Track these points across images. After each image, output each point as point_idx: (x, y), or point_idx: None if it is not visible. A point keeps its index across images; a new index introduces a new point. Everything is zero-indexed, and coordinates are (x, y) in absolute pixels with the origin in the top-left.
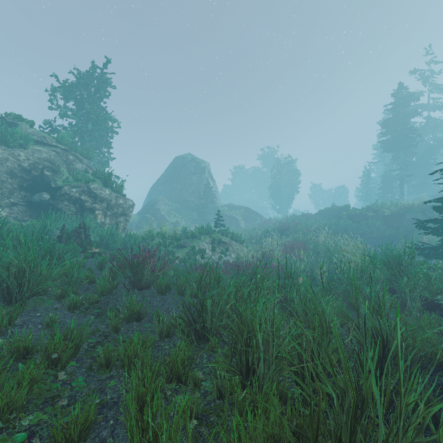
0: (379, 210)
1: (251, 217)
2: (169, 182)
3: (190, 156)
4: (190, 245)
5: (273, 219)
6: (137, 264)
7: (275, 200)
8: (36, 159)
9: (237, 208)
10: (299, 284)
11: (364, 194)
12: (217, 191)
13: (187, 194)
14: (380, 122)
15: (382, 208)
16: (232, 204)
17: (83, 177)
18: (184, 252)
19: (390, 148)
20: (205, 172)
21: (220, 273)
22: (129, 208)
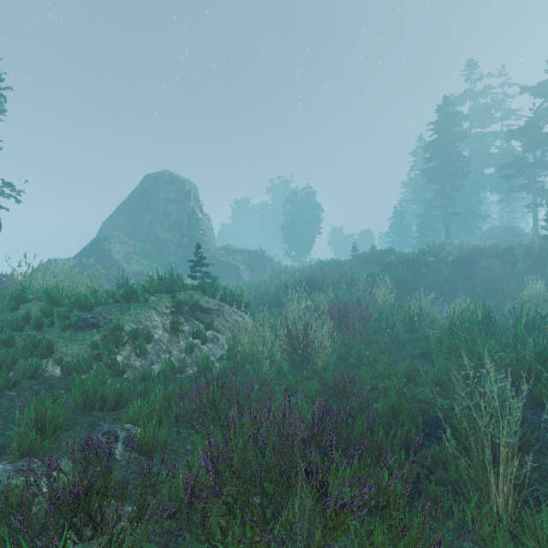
0: (440, 254)
1: (259, 265)
2: (134, 211)
3: (168, 174)
4: (114, 319)
5: (290, 268)
6: None
7: (290, 244)
8: None
9: (239, 252)
10: None
11: (395, 239)
12: (209, 227)
13: (162, 229)
14: (414, 152)
15: (442, 251)
16: (232, 247)
17: None
18: (89, 342)
19: (435, 178)
20: (190, 198)
21: None
22: None
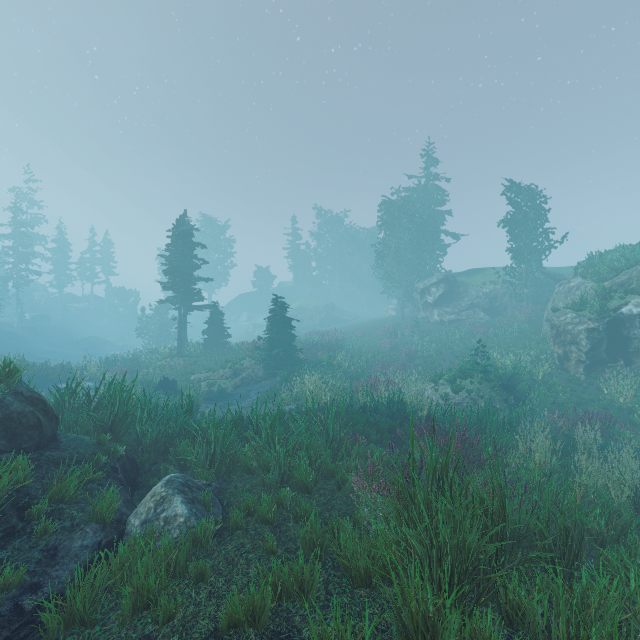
0: None
1: None
2: None
3: None
4: None
5: None
6: (414, 356)
7: None
8: (610, 286)
9: None
10: (362, 358)
11: None
12: None
13: None
14: None
15: None
16: None
17: (572, 304)
18: None
19: None
20: None
21: (381, 354)
22: (578, 334)
